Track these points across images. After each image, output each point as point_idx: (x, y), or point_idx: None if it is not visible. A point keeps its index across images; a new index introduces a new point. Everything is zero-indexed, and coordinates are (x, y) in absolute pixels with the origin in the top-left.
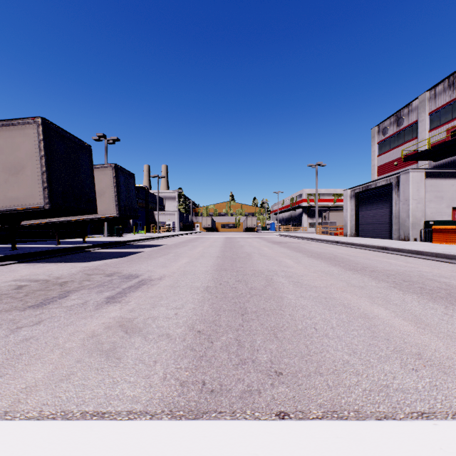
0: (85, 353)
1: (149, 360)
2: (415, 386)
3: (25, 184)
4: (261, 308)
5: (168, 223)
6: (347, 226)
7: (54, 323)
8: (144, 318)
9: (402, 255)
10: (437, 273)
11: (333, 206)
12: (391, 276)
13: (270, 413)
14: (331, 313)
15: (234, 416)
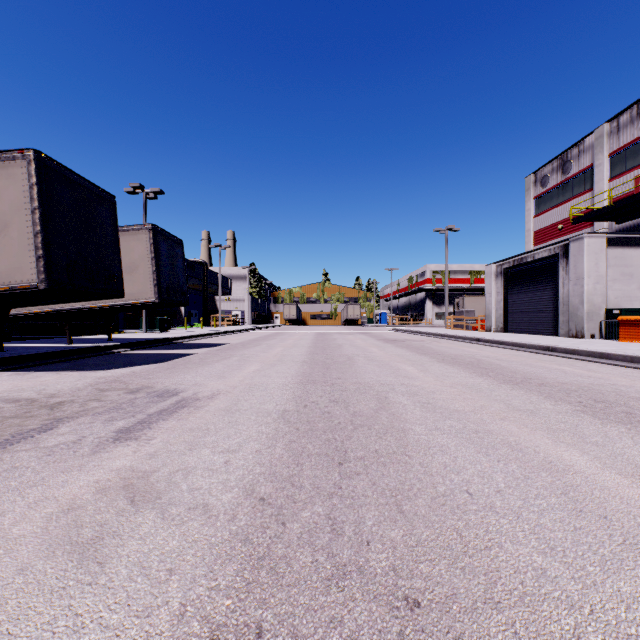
0: (43, 549)
1: (160, 567)
2: None
3: (9, 251)
4: (371, 450)
5: (235, 313)
6: (491, 316)
7: (11, 480)
8: (170, 470)
9: (578, 359)
10: None
11: (469, 289)
12: (572, 392)
13: None
14: (492, 461)
15: None
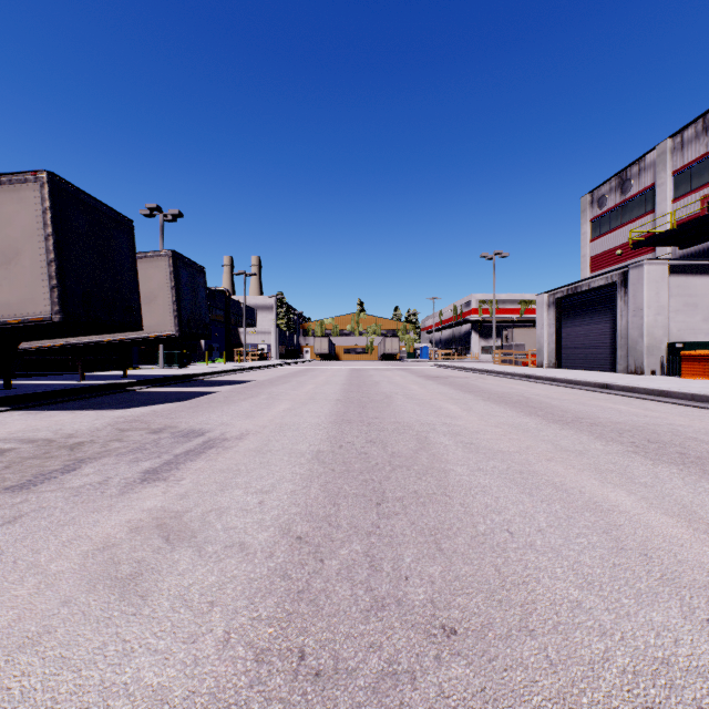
0: (83, 583)
1: (202, 599)
2: None
3: (20, 280)
4: (410, 491)
5: (261, 347)
6: (543, 351)
7: (41, 520)
8: (203, 510)
9: (635, 397)
10: (702, 428)
11: (519, 321)
12: (625, 432)
13: None
14: (535, 502)
15: None
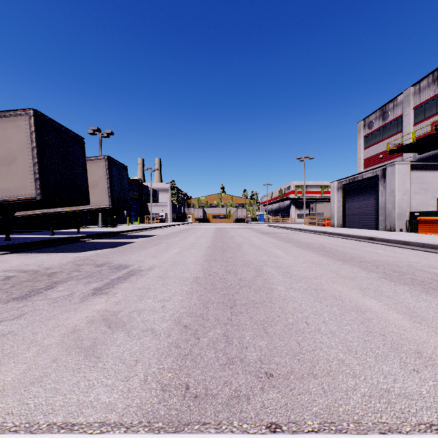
0: (63, 350)
1: (131, 359)
2: (418, 391)
3: (17, 175)
4: (250, 300)
5: (161, 214)
6: (334, 217)
7: (36, 316)
8: (129, 311)
9: (389, 245)
10: (426, 264)
11: (320, 198)
12: (380, 266)
13: (260, 425)
14: (323, 306)
15: (220, 429)
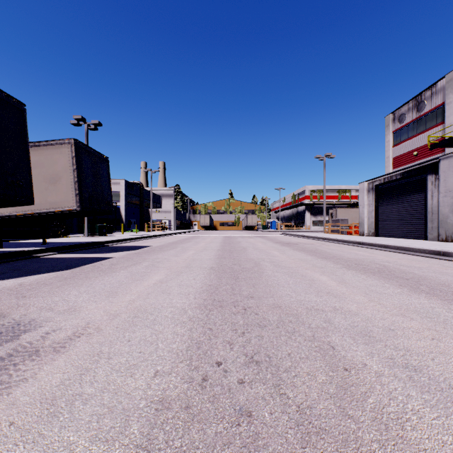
0: None
1: None
2: None
3: None
4: None
5: (164, 221)
6: (364, 224)
7: None
8: None
9: None
10: None
11: (337, 204)
12: None
13: None
14: None
15: None
